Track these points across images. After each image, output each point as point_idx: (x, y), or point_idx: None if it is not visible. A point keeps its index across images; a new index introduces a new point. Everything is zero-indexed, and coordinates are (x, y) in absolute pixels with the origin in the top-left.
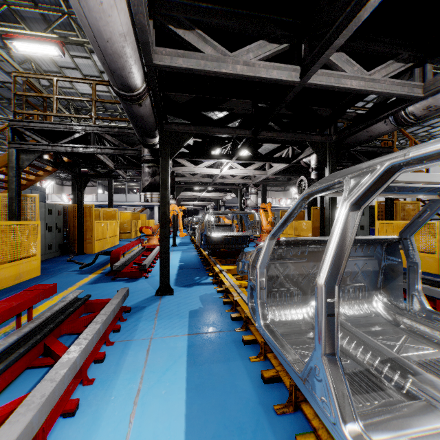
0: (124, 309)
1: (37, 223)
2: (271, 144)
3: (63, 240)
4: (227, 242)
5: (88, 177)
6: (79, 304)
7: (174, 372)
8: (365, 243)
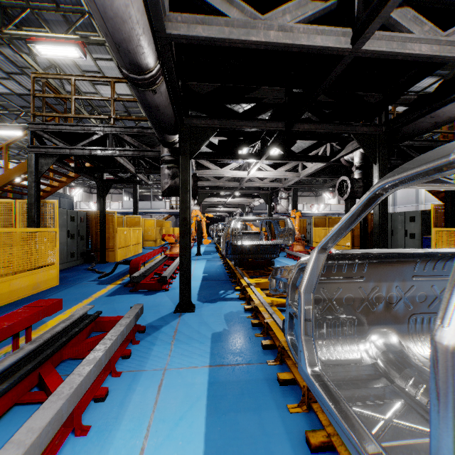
0: (137, 328)
1: (55, 230)
2: (306, 140)
3: (86, 248)
4: (256, 251)
5: (110, 183)
6: (86, 322)
7: (189, 422)
8: (448, 258)
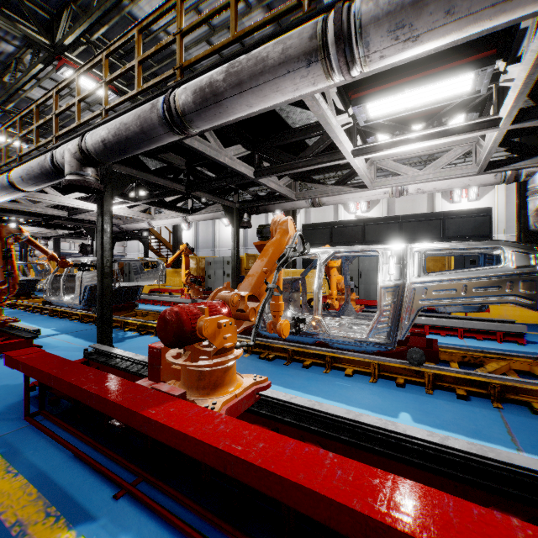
0: None
1: None
2: None
3: None
4: None
5: None
6: None
7: None
8: None
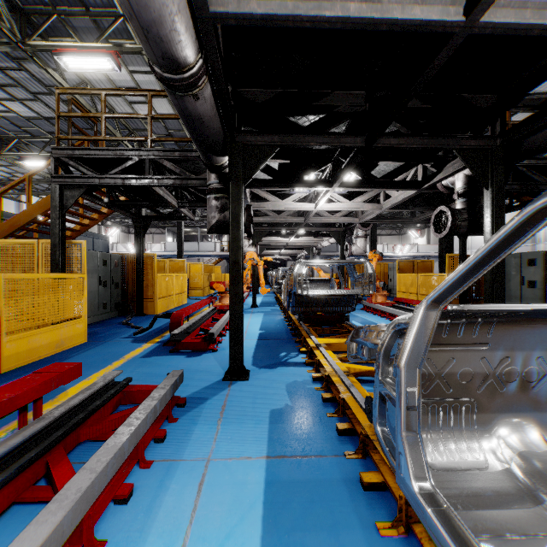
0: (175, 401)
1: (83, 277)
2: (391, 161)
3: (121, 298)
4: (325, 303)
5: (149, 220)
6: (111, 393)
7: (239, 542)
8: None
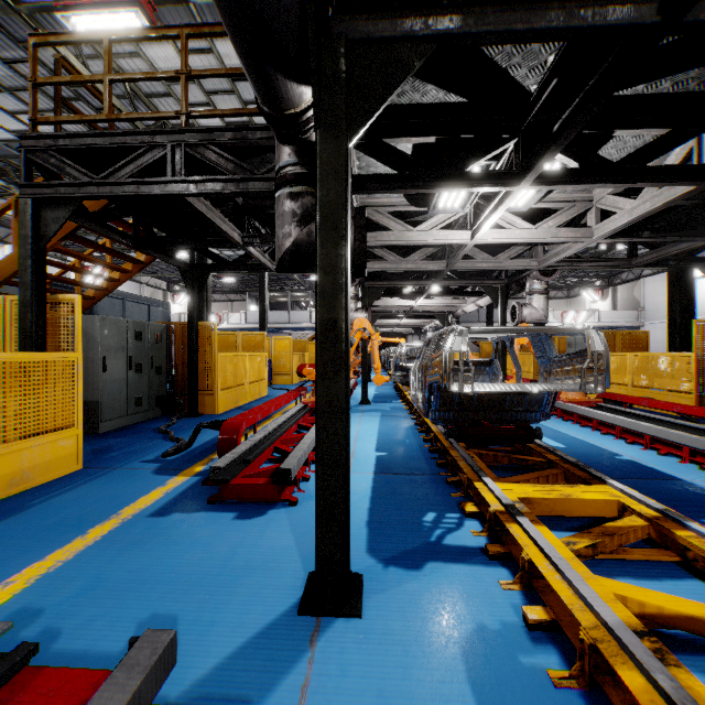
0: None
1: (74, 358)
2: (641, 129)
3: (166, 389)
4: (495, 405)
5: (205, 271)
6: None
7: None
8: None
